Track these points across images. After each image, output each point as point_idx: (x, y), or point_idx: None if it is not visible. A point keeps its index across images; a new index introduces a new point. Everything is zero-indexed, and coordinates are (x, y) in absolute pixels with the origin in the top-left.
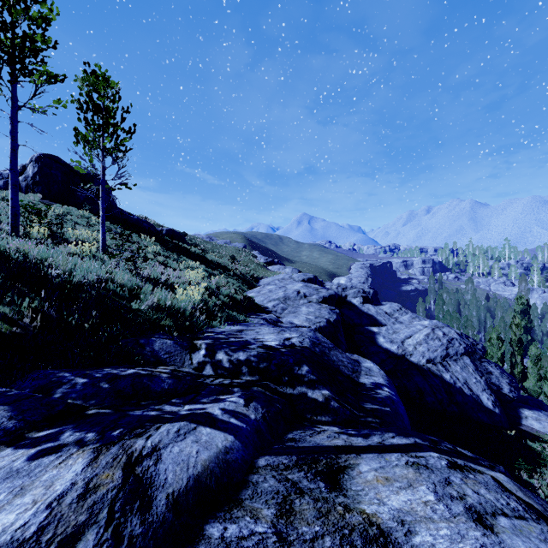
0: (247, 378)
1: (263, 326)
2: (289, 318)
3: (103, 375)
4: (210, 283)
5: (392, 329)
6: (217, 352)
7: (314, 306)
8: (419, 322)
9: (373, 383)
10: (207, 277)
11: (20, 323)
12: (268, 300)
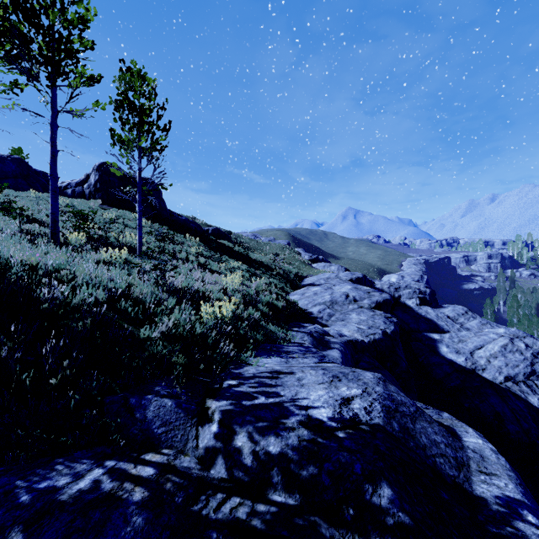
0: (281, 496)
1: (307, 356)
2: (337, 326)
3: (31, 499)
4: (249, 288)
5: (457, 336)
6: (236, 431)
7: (366, 313)
8: (491, 329)
9: (500, 497)
10: (248, 279)
11: None
12: (313, 304)
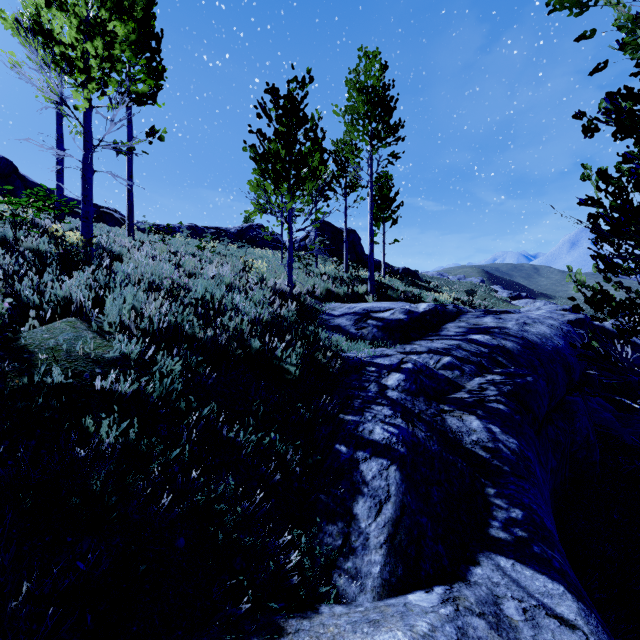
0: None
1: None
2: None
3: None
4: None
5: None
6: None
7: None
8: None
9: None
10: None
11: (400, 296)
12: None
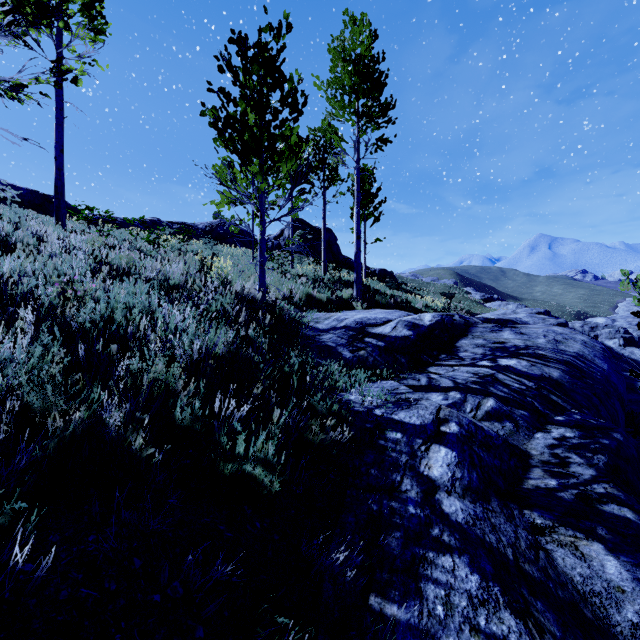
0: None
1: None
2: None
3: None
4: None
5: None
6: None
7: None
8: None
9: None
10: None
11: (390, 301)
12: None
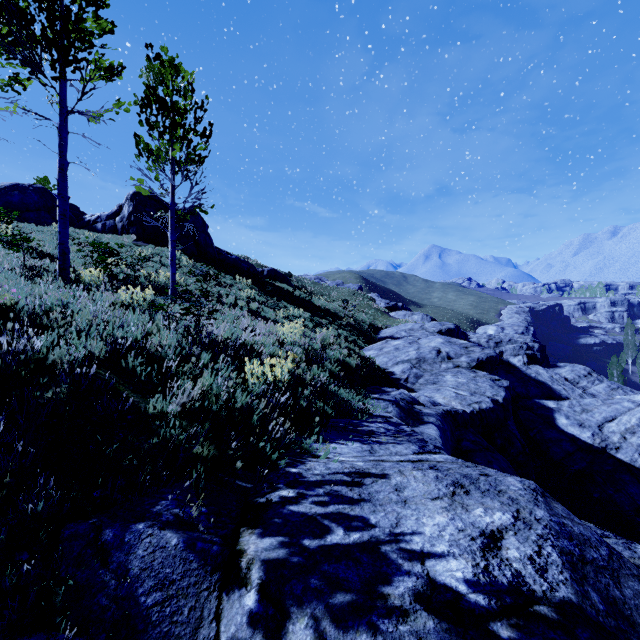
0: None
1: (400, 441)
2: (428, 391)
3: None
4: (312, 341)
5: (580, 405)
6: (290, 613)
7: (465, 375)
8: (625, 396)
9: None
10: (311, 330)
11: None
12: (394, 361)
